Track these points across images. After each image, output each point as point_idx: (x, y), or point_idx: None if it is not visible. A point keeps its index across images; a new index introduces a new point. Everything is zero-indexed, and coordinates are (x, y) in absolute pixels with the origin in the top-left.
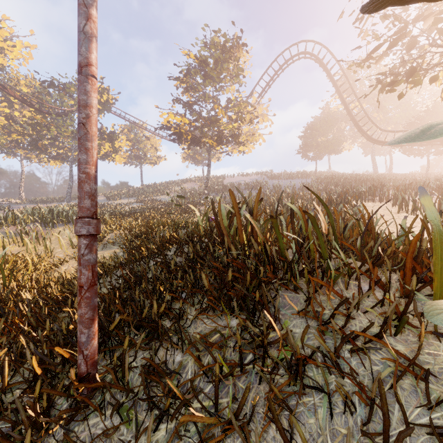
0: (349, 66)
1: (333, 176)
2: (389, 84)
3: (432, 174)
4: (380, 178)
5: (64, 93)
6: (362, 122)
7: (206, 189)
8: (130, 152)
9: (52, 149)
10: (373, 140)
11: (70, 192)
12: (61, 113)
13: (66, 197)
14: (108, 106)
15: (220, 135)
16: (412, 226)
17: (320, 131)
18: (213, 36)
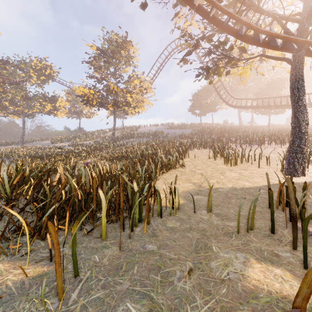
0: (179, 62)
1: (205, 128)
2: (196, 76)
3: (276, 126)
4: (230, 131)
5: (16, 68)
6: (230, 91)
7: (113, 137)
8: (70, 109)
9: (13, 106)
10: (229, 104)
11: (23, 138)
12: (14, 82)
13: (19, 141)
14: (51, 77)
15: (116, 102)
16: (200, 169)
17: (202, 96)
18: (110, 34)
